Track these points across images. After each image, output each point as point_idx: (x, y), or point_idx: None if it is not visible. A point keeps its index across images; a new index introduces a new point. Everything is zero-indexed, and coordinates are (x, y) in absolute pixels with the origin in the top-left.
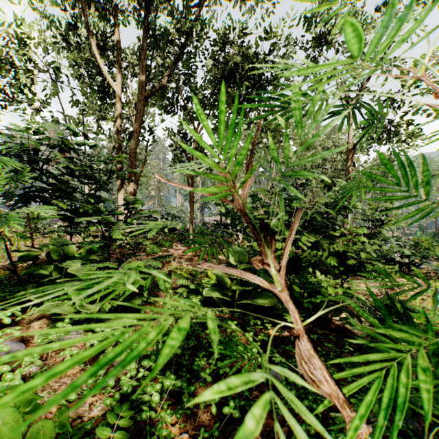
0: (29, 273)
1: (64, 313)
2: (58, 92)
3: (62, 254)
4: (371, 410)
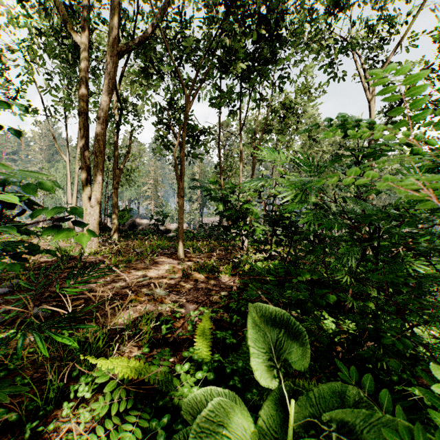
0: None
1: None
2: (32, 72)
3: None
4: None
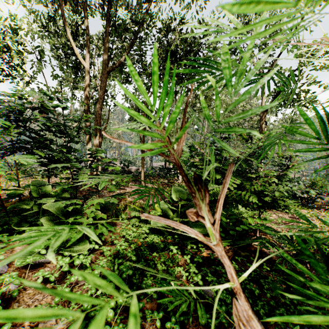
0: (13, 207)
1: None
2: (42, 68)
3: (41, 193)
4: (287, 322)
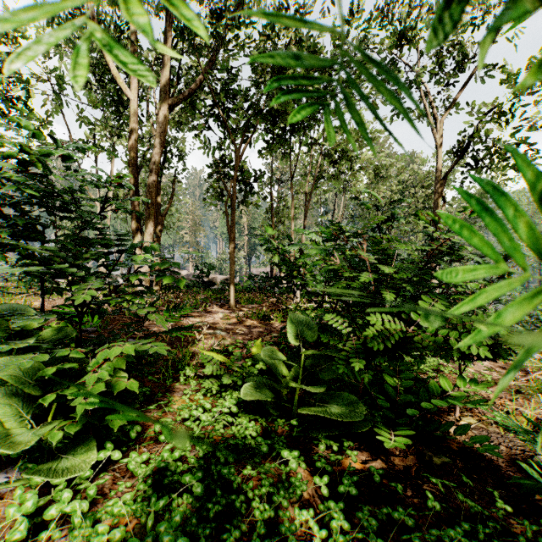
0: None
1: None
2: (62, 106)
3: (12, 329)
4: None
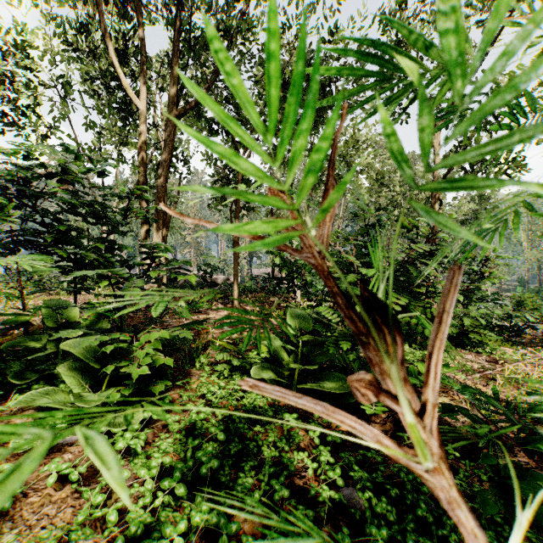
0: (12, 346)
1: (54, 406)
2: (69, 111)
3: (60, 320)
4: None
